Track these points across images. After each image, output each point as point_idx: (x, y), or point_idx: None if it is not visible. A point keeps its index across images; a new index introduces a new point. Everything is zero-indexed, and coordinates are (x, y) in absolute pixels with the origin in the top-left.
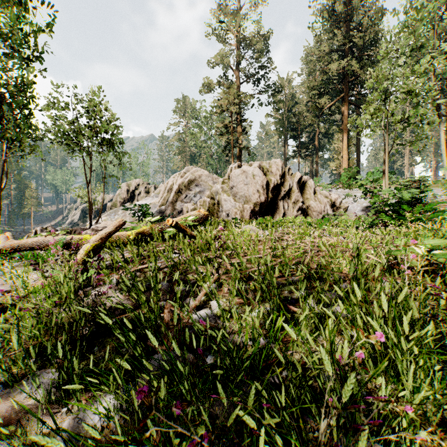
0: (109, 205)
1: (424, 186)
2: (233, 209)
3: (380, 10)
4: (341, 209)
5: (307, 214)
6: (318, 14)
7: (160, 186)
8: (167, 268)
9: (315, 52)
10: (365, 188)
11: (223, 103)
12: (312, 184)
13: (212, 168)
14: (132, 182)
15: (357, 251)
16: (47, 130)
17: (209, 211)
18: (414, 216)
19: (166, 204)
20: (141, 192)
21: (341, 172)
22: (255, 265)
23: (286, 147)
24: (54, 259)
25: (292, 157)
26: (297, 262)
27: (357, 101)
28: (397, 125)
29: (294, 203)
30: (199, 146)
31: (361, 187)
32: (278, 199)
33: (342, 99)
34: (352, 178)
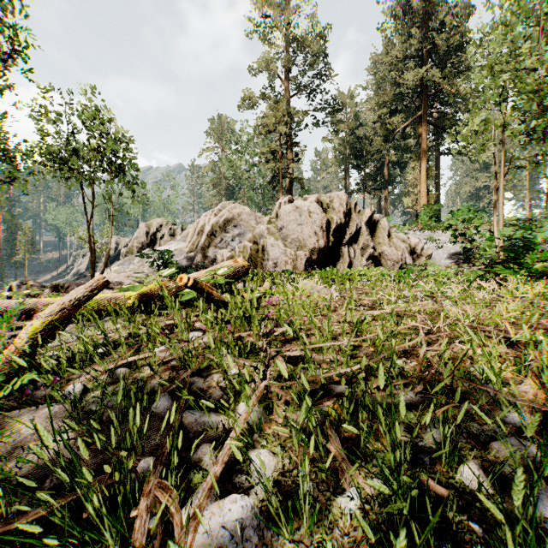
0: (123, 252)
1: (535, 227)
2: (283, 257)
3: (469, 4)
4: (423, 258)
5: (380, 264)
6: (390, 10)
7: (189, 227)
8: (177, 359)
9: (385, 58)
10: (456, 230)
11: (269, 120)
12: (386, 224)
13: (255, 205)
14: (153, 222)
15: (522, 338)
16: (31, 150)
17: (251, 260)
18: (546, 269)
19: (196, 250)
20: (164, 235)
21: (417, 210)
22: (329, 356)
23: (348, 179)
24: (9, 335)
25: (356, 191)
26: (400, 351)
27: (437, 122)
28: (519, 138)
29: (362, 249)
30: (239, 177)
31: (451, 228)
32: (341, 244)
33: (419, 118)
34: (434, 217)
